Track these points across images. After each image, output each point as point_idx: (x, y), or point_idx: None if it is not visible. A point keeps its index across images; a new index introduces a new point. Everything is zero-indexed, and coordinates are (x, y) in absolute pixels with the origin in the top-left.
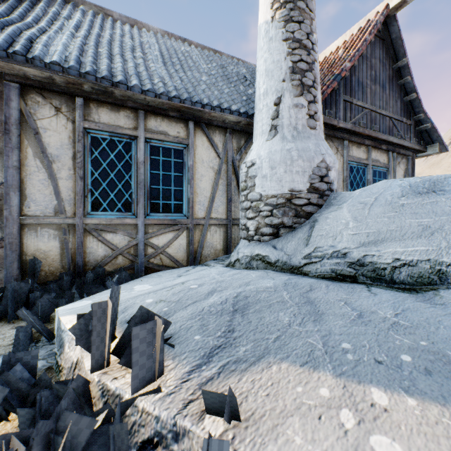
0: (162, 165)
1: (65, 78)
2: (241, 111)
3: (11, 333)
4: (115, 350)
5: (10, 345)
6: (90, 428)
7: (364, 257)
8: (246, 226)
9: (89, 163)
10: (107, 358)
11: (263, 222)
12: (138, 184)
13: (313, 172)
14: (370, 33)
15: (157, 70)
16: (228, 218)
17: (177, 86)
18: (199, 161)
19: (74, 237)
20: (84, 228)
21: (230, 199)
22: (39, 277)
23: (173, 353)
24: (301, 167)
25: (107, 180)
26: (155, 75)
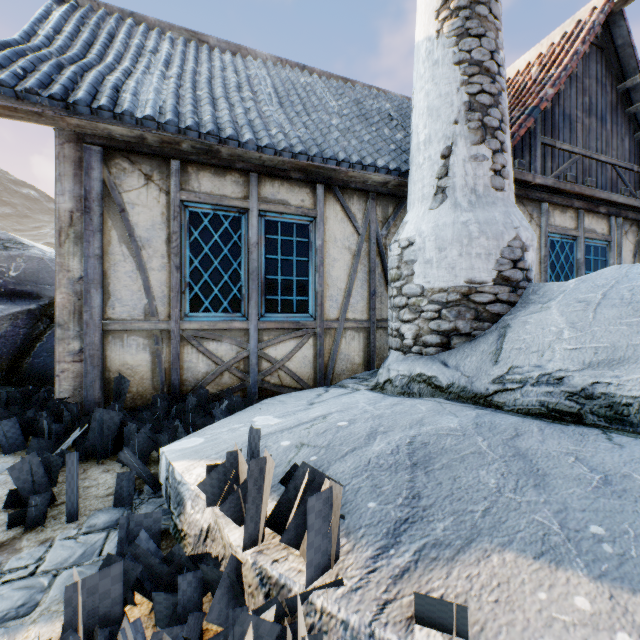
0: (281, 247)
1: (160, 136)
2: (390, 167)
3: (105, 479)
4: (270, 521)
5: (107, 496)
6: (271, 636)
7: (593, 386)
8: (399, 332)
9: (186, 247)
10: (261, 531)
11: (427, 327)
12: (249, 274)
13: (501, 254)
14: (583, 41)
15: (273, 116)
16: (371, 319)
17: (302, 136)
18: (330, 240)
19: (168, 348)
20: (180, 335)
21: (373, 291)
22: (126, 401)
23: (344, 527)
24: (485, 247)
25: (210, 270)
26: (271, 122)
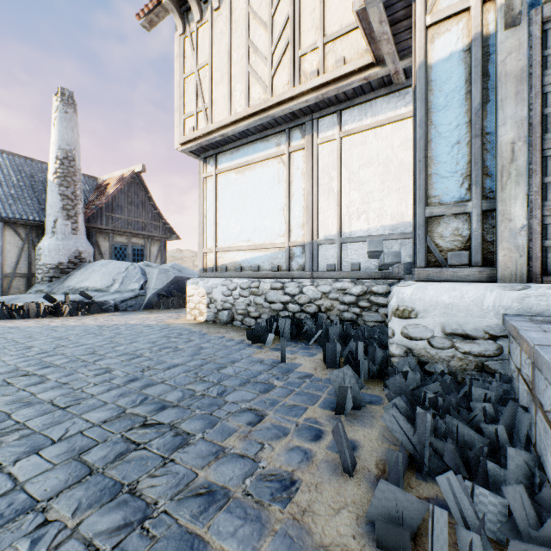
0: None
1: None
2: (37, 219)
3: None
4: None
5: None
6: None
7: (74, 287)
8: (38, 277)
9: None
10: None
11: (46, 275)
12: None
13: (71, 255)
14: (121, 185)
15: None
16: (30, 273)
17: None
18: (8, 243)
19: None
20: None
21: (31, 263)
22: None
23: None
24: (65, 253)
25: None
26: None
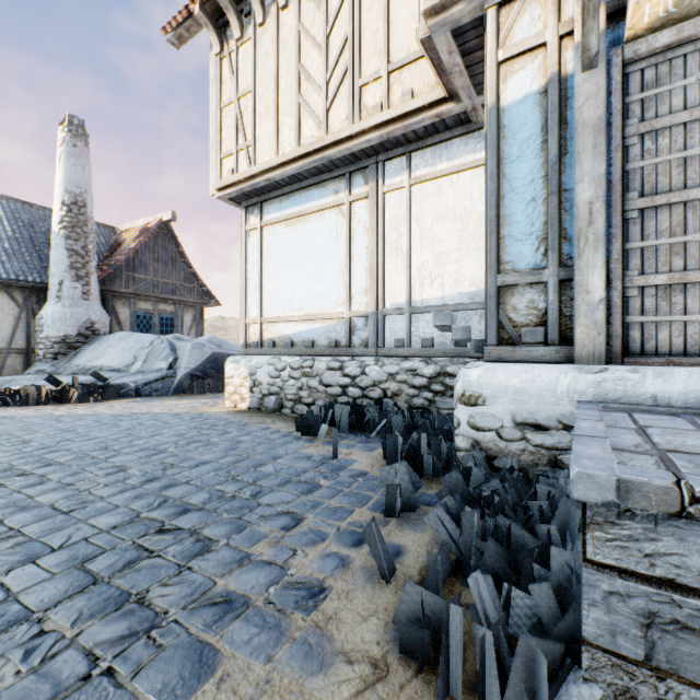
0: None
1: None
2: (38, 281)
3: None
4: None
5: None
6: None
7: (85, 366)
8: (39, 354)
9: None
10: None
11: (49, 351)
12: None
13: (81, 325)
14: (145, 237)
15: None
16: (29, 349)
17: None
18: (0, 310)
19: None
20: None
21: (30, 335)
22: None
23: None
24: (73, 323)
25: None
26: None
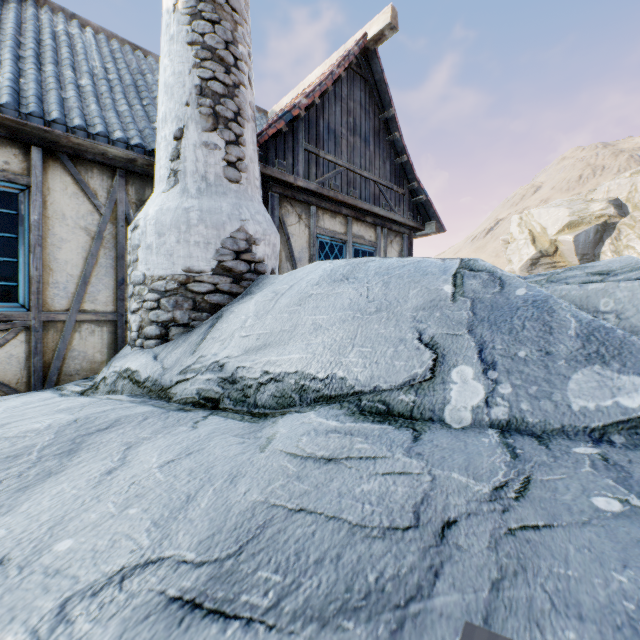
0: None
1: None
2: (132, 143)
3: None
4: None
5: None
6: None
7: (237, 370)
8: (130, 324)
9: None
10: None
11: (148, 318)
12: None
13: (223, 244)
14: (339, 65)
15: None
16: (118, 311)
17: (2, 82)
18: (55, 216)
19: None
20: None
21: (121, 280)
22: None
23: None
24: (204, 236)
25: None
26: None
